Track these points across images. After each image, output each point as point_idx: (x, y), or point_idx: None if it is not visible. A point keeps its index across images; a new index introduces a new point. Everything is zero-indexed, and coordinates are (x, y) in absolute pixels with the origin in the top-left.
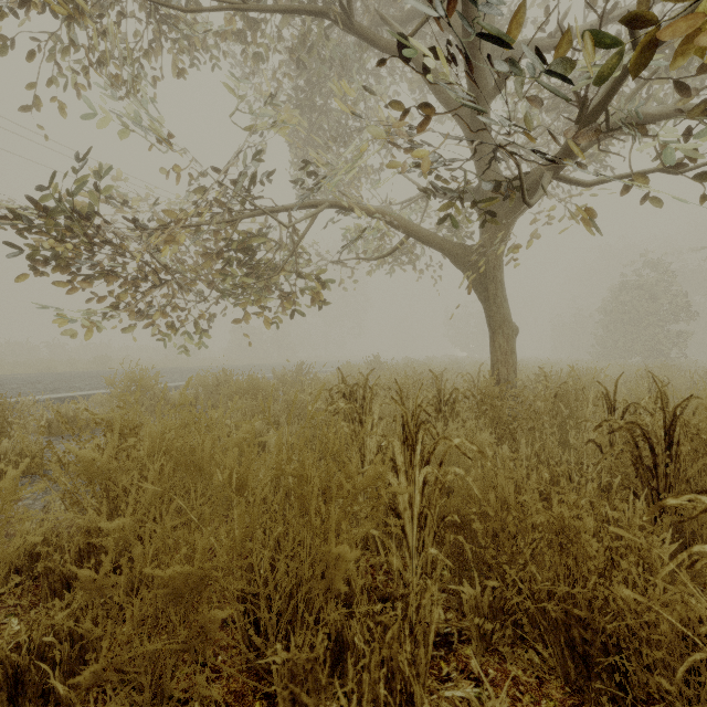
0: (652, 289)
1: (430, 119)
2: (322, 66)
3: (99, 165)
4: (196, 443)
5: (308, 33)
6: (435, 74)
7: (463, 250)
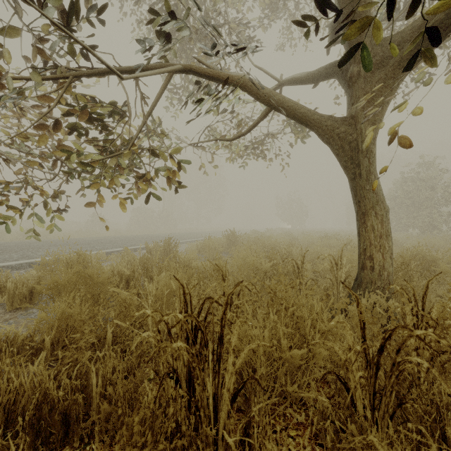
0: (427, 182)
1: None
2: None
3: None
4: None
5: None
6: None
7: (332, 121)
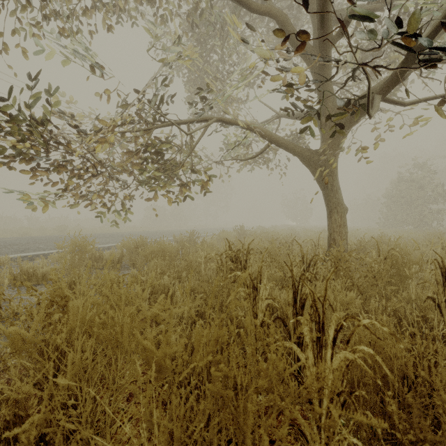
0: (419, 182)
1: (305, 44)
2: (208, 27)
3: (49, 88)
4: (116, 318)
5: (200, 3)
6: (292, 27)
7: (309, 153)
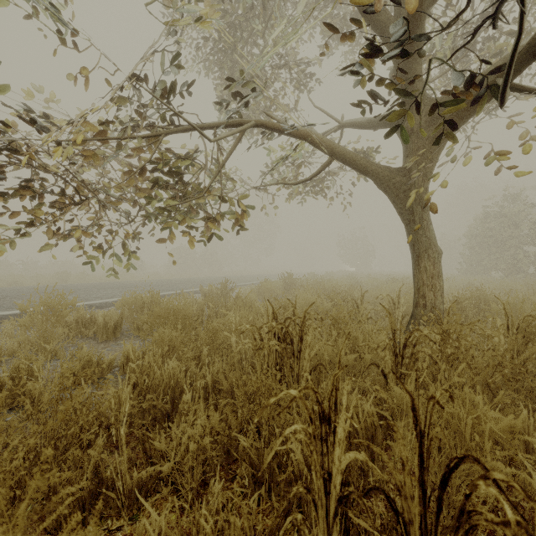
0: (512, 218)
1: None
2: None
3: None
4: None
5: None
6: None
7: (388, 172)
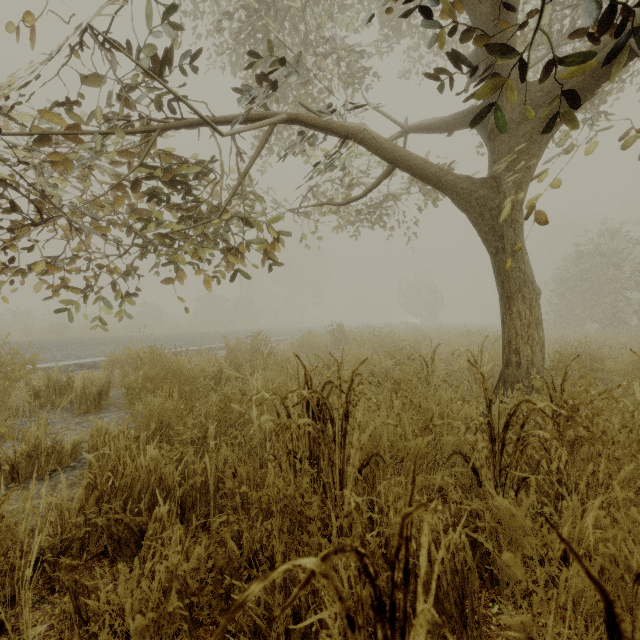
0: (611, 258)
1: None
2: None
3: None
4: None
5: None
6: None
7: (469, 183)
